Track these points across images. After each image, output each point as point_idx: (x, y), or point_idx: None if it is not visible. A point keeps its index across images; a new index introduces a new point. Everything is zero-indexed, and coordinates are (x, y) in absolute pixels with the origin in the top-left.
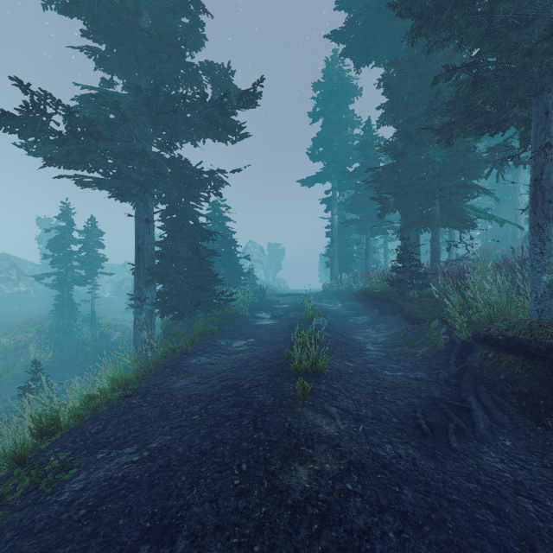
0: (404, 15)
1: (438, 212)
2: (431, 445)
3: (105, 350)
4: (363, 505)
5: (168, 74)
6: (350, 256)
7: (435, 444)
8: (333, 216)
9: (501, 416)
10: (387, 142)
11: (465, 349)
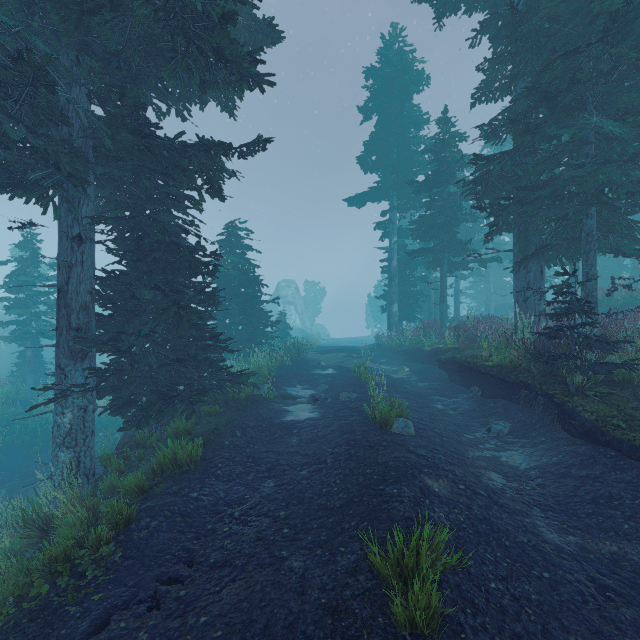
0: None
1: (595, 229)
2: None
3: None
4: None
5: None
6: (414, 298)
7: None
8: (391, 245)
9: None
10: (495, 119)
11: None
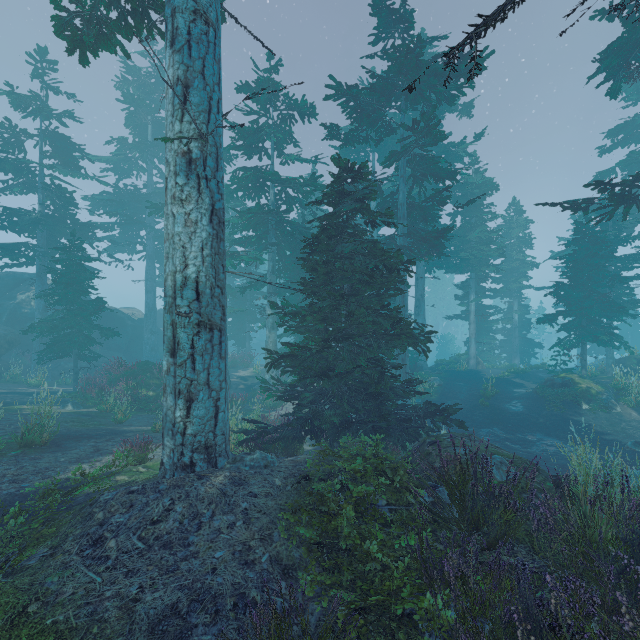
0: None
1: None
2: None
3: None
4: None
5: None
6: None
7: None
8: None
9: None
10: None
11: None
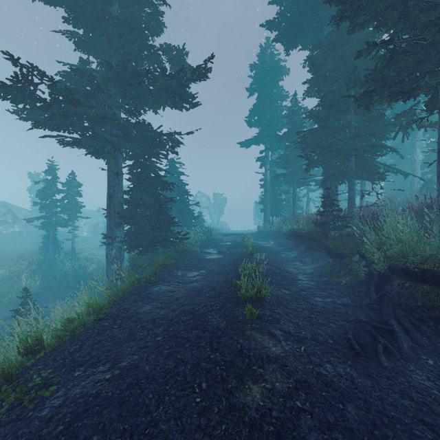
0: (331, 1)
1: (354, 167)
2: (365, 364)
3: (83, 279)
4: (313, 422)
5: (134, 54)
6: (280, 203)
7: (368, 363)
8: (266, 171)
9: (420, 337)
10: (311, 110)
11: (382, 279)
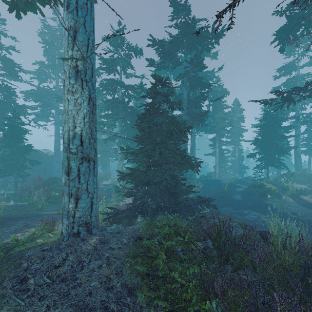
0: None
1: None
2: None
3: None
4: None
5: None
6: None
7: None
8: None
9: None
10: None
11: None
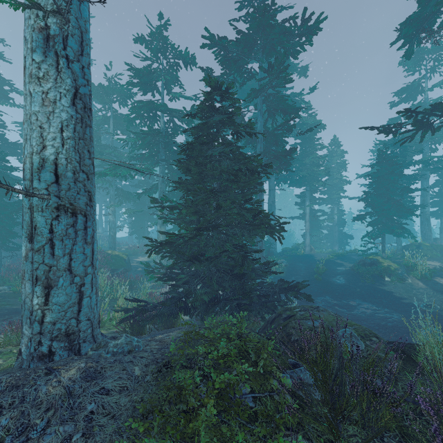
0: None
1: None
2: None
3: None
4: None
5: None
6: None
7: None
8: None
9: None
10: None
11: None
